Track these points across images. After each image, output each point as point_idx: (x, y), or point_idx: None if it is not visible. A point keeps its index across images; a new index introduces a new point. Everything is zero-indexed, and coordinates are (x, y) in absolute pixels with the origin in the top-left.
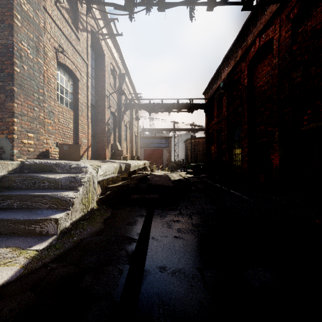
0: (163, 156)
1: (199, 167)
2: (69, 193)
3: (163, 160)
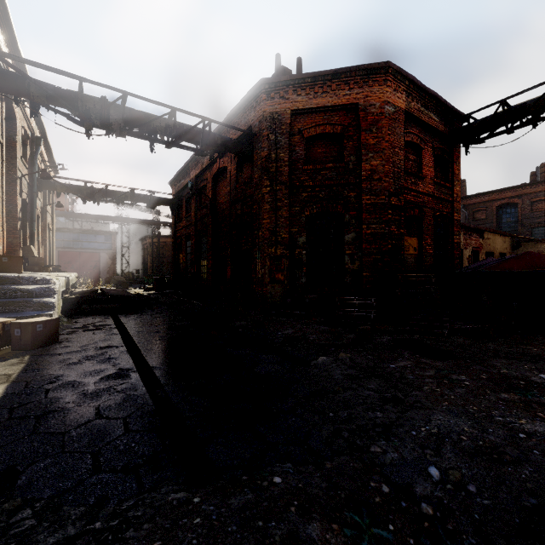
0: (100, 264)
1: (163, 281)
2: (50, 299)
3: (101, 271)
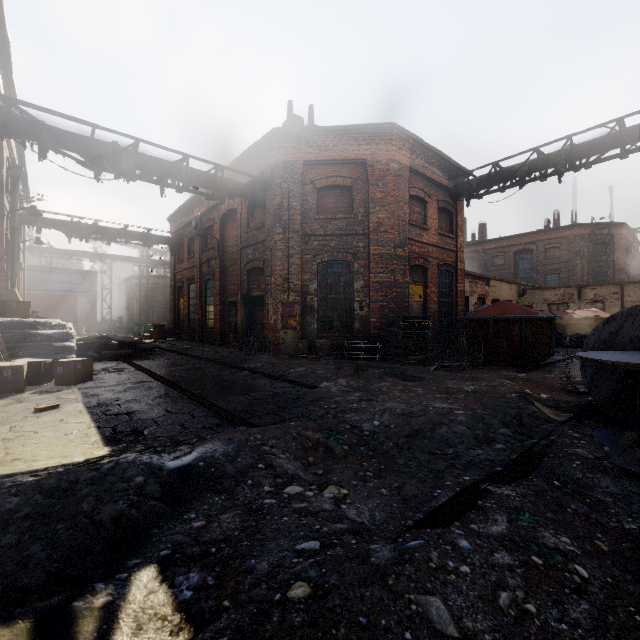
0: (77, 309)
1: (164, 329)
2: (70, 343)
3: (78, 318)
